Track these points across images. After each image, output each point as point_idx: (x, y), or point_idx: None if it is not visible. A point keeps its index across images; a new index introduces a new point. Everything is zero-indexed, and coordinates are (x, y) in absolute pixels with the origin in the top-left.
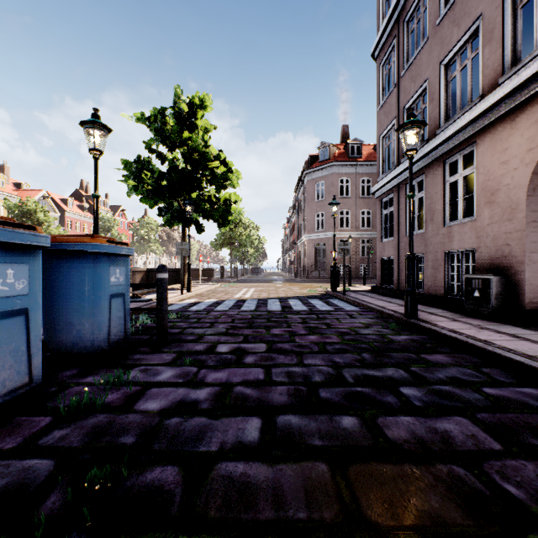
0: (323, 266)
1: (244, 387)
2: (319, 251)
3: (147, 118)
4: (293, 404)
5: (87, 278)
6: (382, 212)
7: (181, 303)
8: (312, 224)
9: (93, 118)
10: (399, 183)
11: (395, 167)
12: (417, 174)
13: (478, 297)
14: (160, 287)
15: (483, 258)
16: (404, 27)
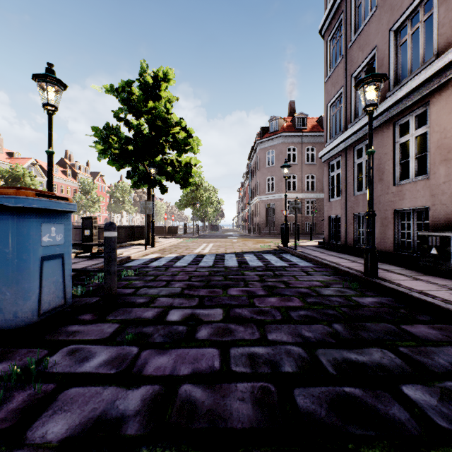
0: (273, 224)
1: (193, 386)
2: (269, 211)
3: (115, 89)
4: (262, 425)
5: (9, 238)
6: (330, 174)
7: (143, 259)
8: (263, 187)
9: (47, 72)
10: (347, 147)
11: (342, 132)
12: (365, 137)
13: (436, 254)
14: (107, 247)
15: (439, 216)
16: (352, 1)
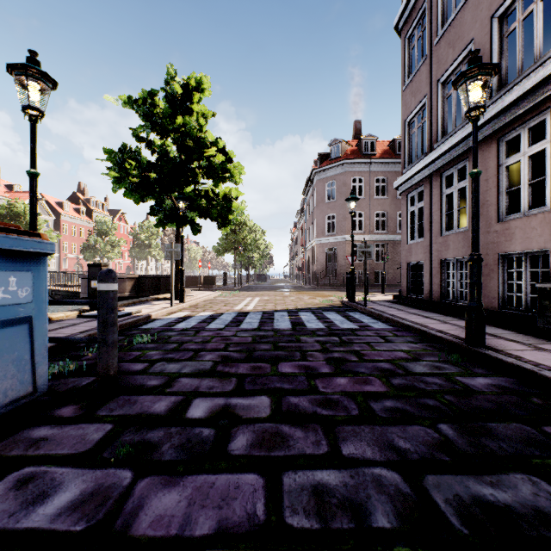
0: (334, 273)
1: None
2: (329, 256)
3: (134, 101)
4: None
5: None
6: (408, 209)
7: (167, 318)
8: (322, 227)
9: (28, 63)
10: (432, 173)
11: (426, 154)
12: (457, 159)
13: None
14: (102, 306)
15: None
16: None
